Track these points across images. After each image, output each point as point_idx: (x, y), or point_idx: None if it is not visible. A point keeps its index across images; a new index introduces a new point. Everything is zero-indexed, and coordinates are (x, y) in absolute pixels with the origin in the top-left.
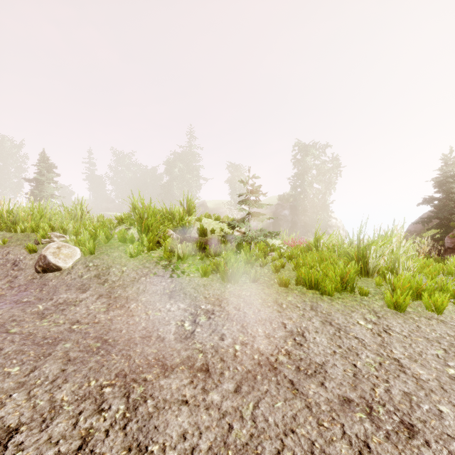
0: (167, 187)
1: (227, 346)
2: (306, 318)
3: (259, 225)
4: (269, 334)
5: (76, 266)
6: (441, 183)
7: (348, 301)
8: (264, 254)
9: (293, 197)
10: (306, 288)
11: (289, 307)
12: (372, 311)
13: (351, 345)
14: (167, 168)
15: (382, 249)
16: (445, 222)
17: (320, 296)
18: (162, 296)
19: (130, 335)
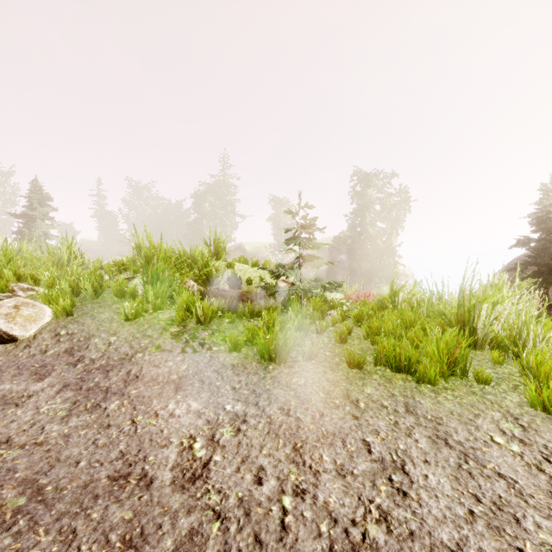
0: (195, 226)
1: (268, 499)
2: (402, 431)
3: (311, 272)
4: (342, 467)
5: (40, 335)
6: (540, 219)
7: (463, 394)
8: (322, 314)
9: (352, 239)
10: (392, 370)
11: (370, 407)
12: (508, 414)
13: (497, 495)
14: (195, 202)
15: (498, 308)
16: (544, 270)
17: (417, 386)
18: (165, 386)
19: (91, 474)
